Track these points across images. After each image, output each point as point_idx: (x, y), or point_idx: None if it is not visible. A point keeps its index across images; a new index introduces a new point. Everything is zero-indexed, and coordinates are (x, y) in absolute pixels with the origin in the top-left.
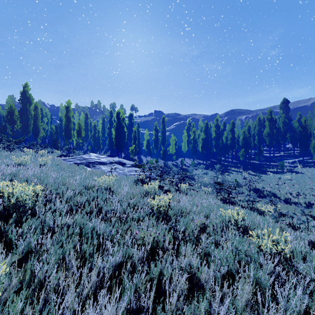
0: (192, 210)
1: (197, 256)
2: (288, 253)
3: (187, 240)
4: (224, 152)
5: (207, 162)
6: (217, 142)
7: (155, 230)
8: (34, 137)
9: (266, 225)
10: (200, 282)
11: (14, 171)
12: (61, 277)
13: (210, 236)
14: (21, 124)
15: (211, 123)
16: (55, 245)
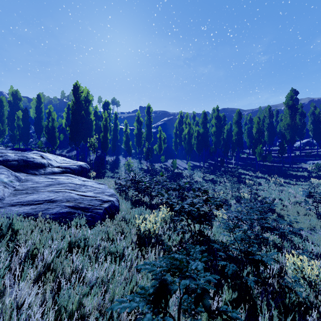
0: None
1: None
2: None
3: None
4: None
5: (205, 164)
6: (218, 139)
7: None
8: None
9: None
10: None
11: None
12: None
13: None
14: None
15: None
16: None
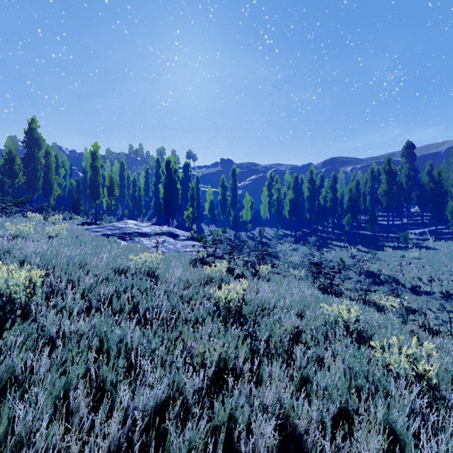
0: (278, 306)
1: (288, 382)
2: (434, 377)
3: (272, 356)
4: (321, 218)
5: (297, 233)
6: (311, 205)
7: (221, 340)
8: (45, 196)
9: (390, 328)
10: (296, 430)
11: (6, 246)
12: (57, 431)
13: (308, 349)
14: (26, 178)
15: (302, 177)
16: (54, 369)
